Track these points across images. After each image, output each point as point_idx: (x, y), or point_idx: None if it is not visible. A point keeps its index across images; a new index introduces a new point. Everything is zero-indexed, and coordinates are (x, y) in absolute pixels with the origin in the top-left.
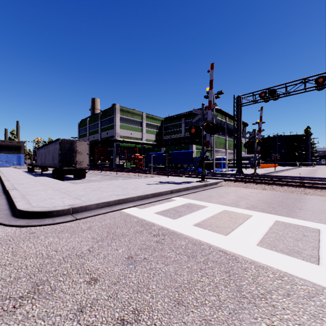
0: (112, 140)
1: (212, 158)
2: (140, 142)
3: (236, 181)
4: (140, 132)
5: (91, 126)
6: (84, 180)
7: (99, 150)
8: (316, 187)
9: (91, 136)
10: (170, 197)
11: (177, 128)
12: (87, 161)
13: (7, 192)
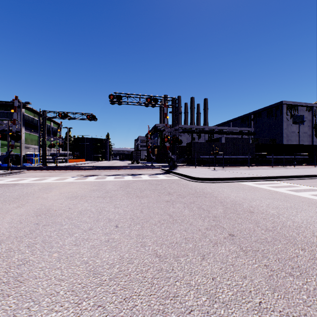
0: None
1: (23, 154)
2: None
3: (36, 169)
4: None
5: None
6: None
7: None
8: (74, 169)
9: None
10: None
11: None
12: None
13: None
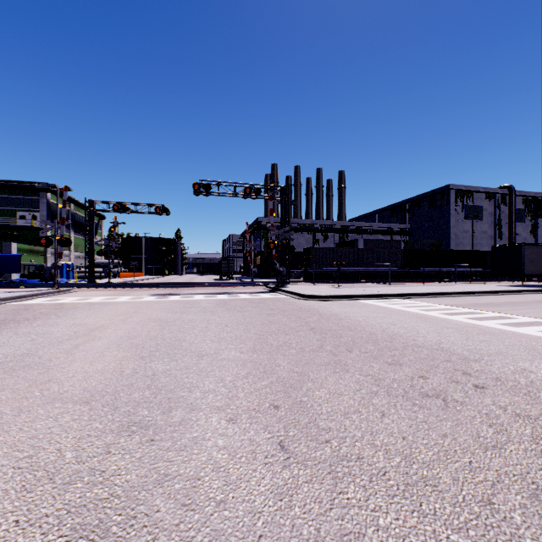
0: None
1: (48, 264)
2: None
3: (89, 287)
4: None
5: None
6: None
7: None
8: (143, 287)
9: None
10: (35, 298)
11: None
12: None
13: None
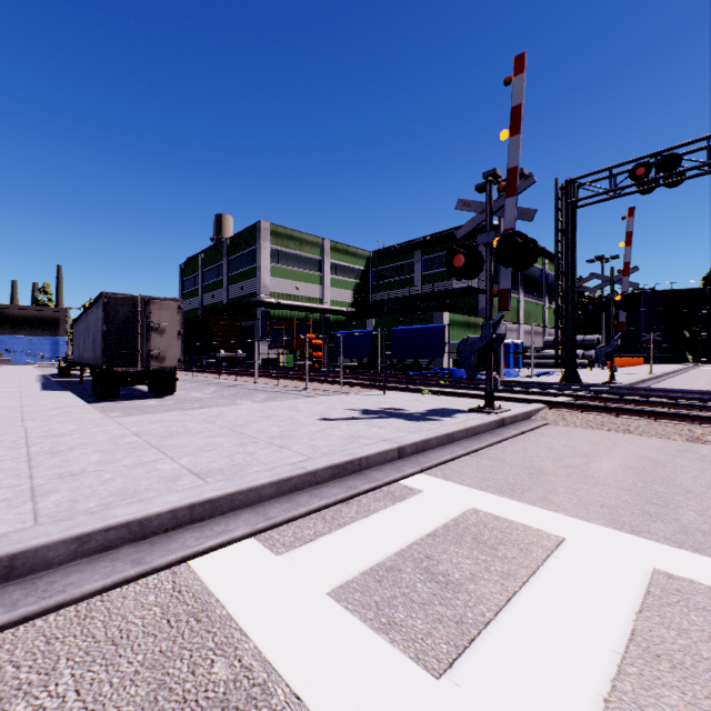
0: (252, 303)
1: None
2: (317, 307)
3: (587, 408)
4: (318, 284)
5: (207, 271)
6: (170, 398)
7: (221, 326)
8: None
9: (208, 294)
10: (399, 476)
11: (403, 275)
12: (179, 350)
13: None
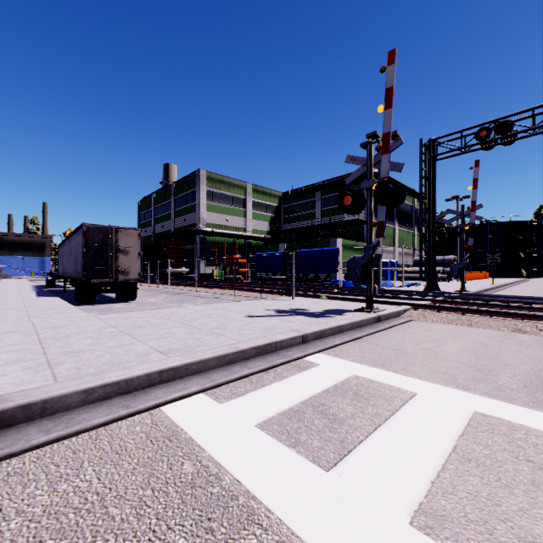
0: (193, 232)
1: None
2: (242, 234)
3: (441, 308)
4: (243, 217)
5: (158, 207)
6: (133, 303)
7: (169, 249)
8: None
9: (159, 225)
10: (303, 355)
11: (307, 210)
12: (139, 267)
13: None
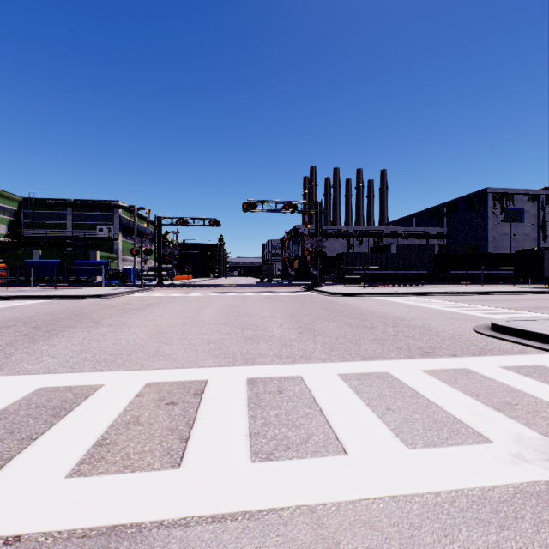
0: None
1: (120, 269)
2: None
3: (163, 287)
4: None
5: None
6: None
7: None
8: (203, 287)
9: None
10: (135, 293)
11: (57, 220)
12: None
13: (4, 297)
